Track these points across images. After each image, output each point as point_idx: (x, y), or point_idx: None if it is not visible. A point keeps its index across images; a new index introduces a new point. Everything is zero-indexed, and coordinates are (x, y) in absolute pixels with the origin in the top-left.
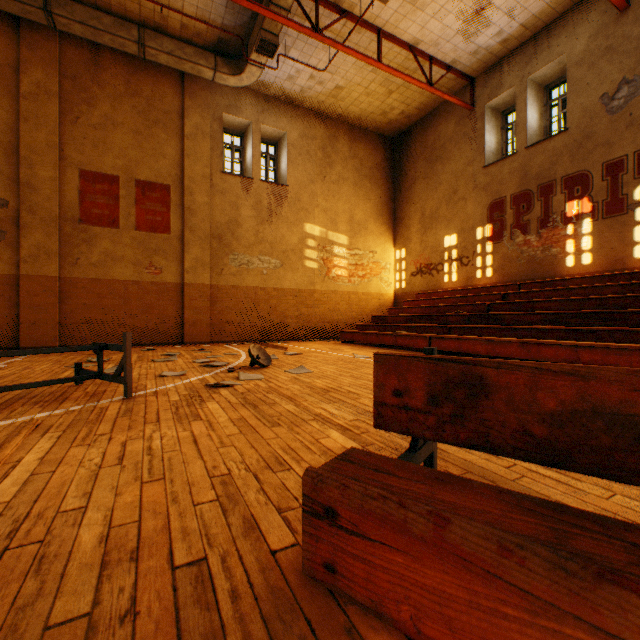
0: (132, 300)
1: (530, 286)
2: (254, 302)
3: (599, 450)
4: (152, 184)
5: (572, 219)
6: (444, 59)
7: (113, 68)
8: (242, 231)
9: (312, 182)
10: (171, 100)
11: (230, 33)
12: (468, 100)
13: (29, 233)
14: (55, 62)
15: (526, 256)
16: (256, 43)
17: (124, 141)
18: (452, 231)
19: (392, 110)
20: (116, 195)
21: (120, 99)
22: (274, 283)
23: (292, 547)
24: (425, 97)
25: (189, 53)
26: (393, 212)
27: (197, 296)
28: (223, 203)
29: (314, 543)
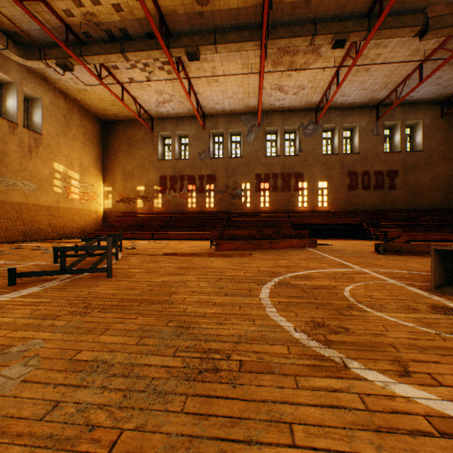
0: None
1: (178, 213)
2: (19, 213)
3: (232, 237)
4: None
5: (190, 191)
6: (145, 107)
7: None
8: (10, 161)
9: (59, 136)
10: None
11: (38, 44)
12: (151, 126)
13: None
14: None
15: (175, 201)
16: (58, 61)
17: None
18: (142, 184)
19: (110, 111)
20: None
21: None
22: (33, 200)
23: (212, 251)
24: (130, 114)
25: None
26: (103, 164)
27: None
28: None
29: (217, 247)
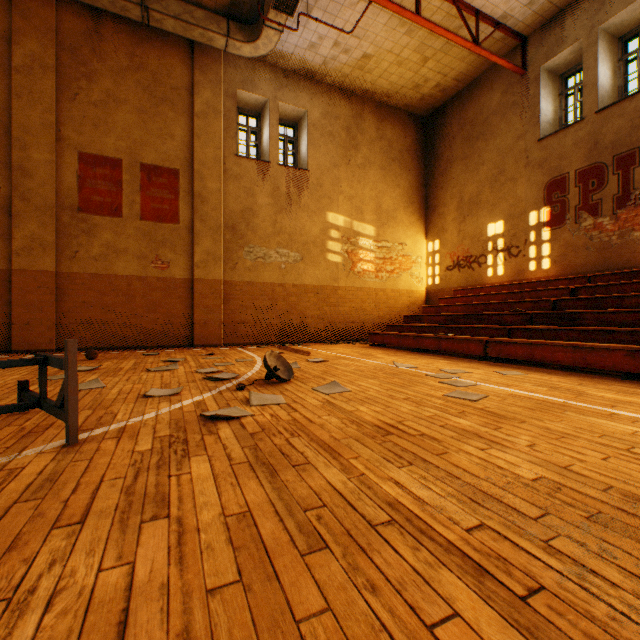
0: (136, 298)
1: (605, 278)
2: (271, 300)
3: None
4: (158, 168)
5: None
6: (492, 13)
7: (115, 39)
8: (258, 221)
9: (335, 166)
10: (179, 75)
11: None
12: (518, 64)
13: (22, 223)
14: (51, 32)
15: (597, 243)
16: None
17: (127, 120)
18: (497, 217)
19: (426, 82)
20: (119, 180)
21: (123, 73)
22: (293, 279)
23: None
24: (465, 64)
25: (198, 17)
26: (425, 200)
27: (208, 293)
28: (237, 190)
29: None
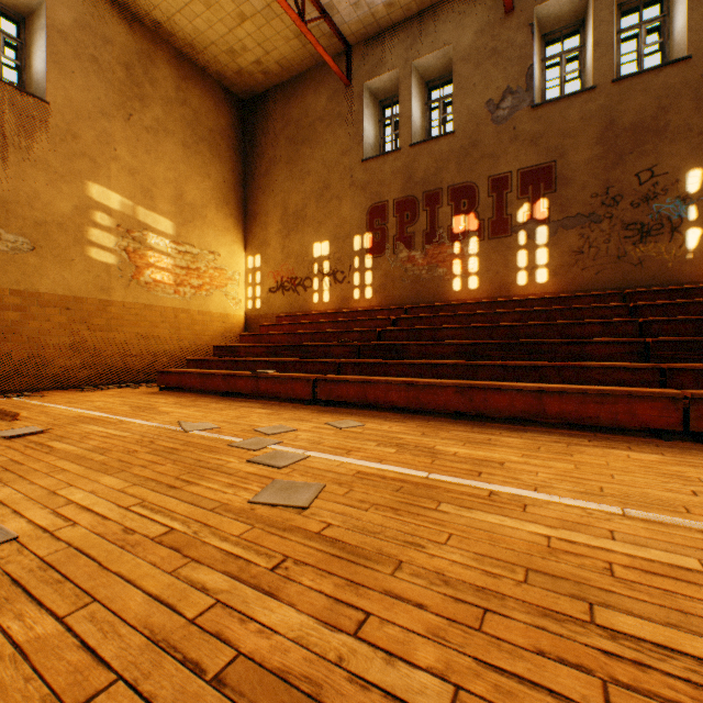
0: None
1: (419, 311)
2: None
3: None
4: None
5: (459, 236)
6: None
7: None
8: None
9: (105, 115)
10: None
11: None
12: (344, 72)
13: None
14: None
15: (411, 275)
16: None
17: None
18: (324, 237)
19: (244, 51)
20: None
21: None
22: (13, 280)
23: None
24: (291, 49)
25: None
26: (244, 203)
27: None
28: None
29: None
